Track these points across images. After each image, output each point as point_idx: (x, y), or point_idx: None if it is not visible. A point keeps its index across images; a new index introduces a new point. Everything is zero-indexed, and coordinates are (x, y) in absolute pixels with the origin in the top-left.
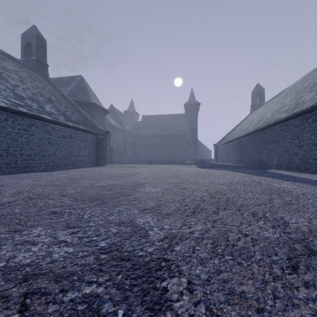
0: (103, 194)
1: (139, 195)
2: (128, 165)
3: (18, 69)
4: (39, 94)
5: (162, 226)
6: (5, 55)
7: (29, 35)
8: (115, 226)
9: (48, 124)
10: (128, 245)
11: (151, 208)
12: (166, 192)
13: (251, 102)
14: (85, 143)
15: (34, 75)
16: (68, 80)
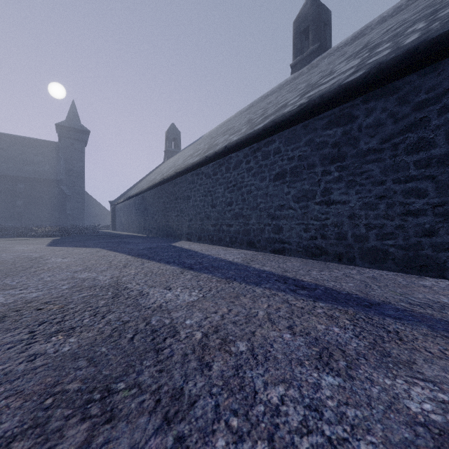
0: None
1: None
2: None
3: None
4: None
5: None
6: None
7: None
8: None
9: None
10: None
11: None
12: None
13: (166, 147)
14: None
15: None
16: None
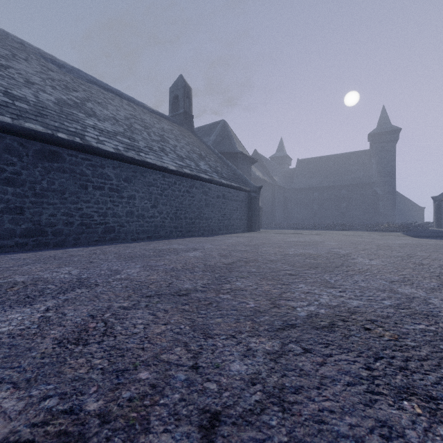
0: (314, 263)
1: (363, 267)
2: (287, 231)
3: (171, 127)
4: (192, 151)
5: (439, 298)
6: (159, 114)
7: (176, 88)
8: (378, 291)
9: (205, 184)
10: (418, 307)
11: (400, 281)
12: (398, 266)
13: None
14: (237, 203)
15: (183, 130)
16: (210, 129)
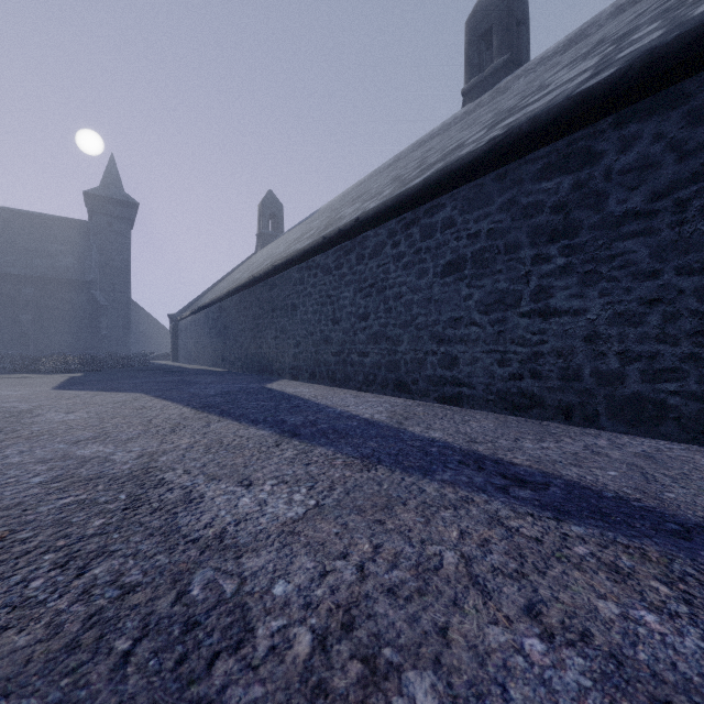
0: None
1: None
2: None
3: None
4: None
5: None
6: None
7: None
8: None
9: None
10: None
11: None
12: None
13: (259, 228)
14: None
15: None
16: None
